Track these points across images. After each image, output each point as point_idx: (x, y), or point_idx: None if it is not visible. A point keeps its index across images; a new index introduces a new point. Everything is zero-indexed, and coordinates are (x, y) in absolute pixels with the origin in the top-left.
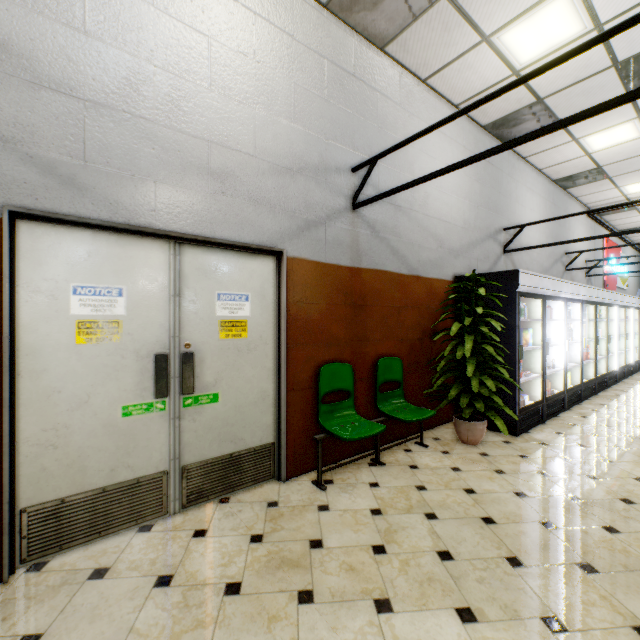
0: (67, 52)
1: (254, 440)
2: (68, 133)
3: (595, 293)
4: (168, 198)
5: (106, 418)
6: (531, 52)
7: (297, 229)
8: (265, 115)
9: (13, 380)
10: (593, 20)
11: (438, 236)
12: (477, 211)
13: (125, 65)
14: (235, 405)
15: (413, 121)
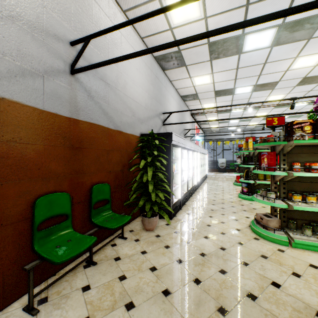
0: None
1: None
2: None
3: (196, 147)
4: None
5: None
6: (178, 19)
7: (7, 72)
8: None
9: None
10: (204, 13)
11: (132, 109)
12: (152, 100)
13: None
14: None
15: (117, 33)
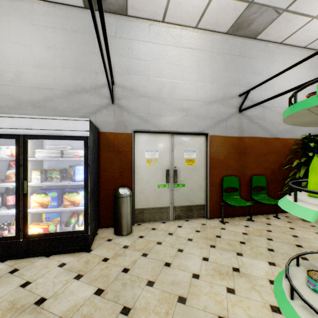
0: (145, 85)
1: (197, 202)
2: (145, 107)
3: None
4: (170, 121)
5: (153, 187)
6: None
7: (213, 124)
8: (201, 85)
9: (134, 174)
10: None
11: None
12: None
13: (158, 83)
14: (190, 188)
15: (273, 64)
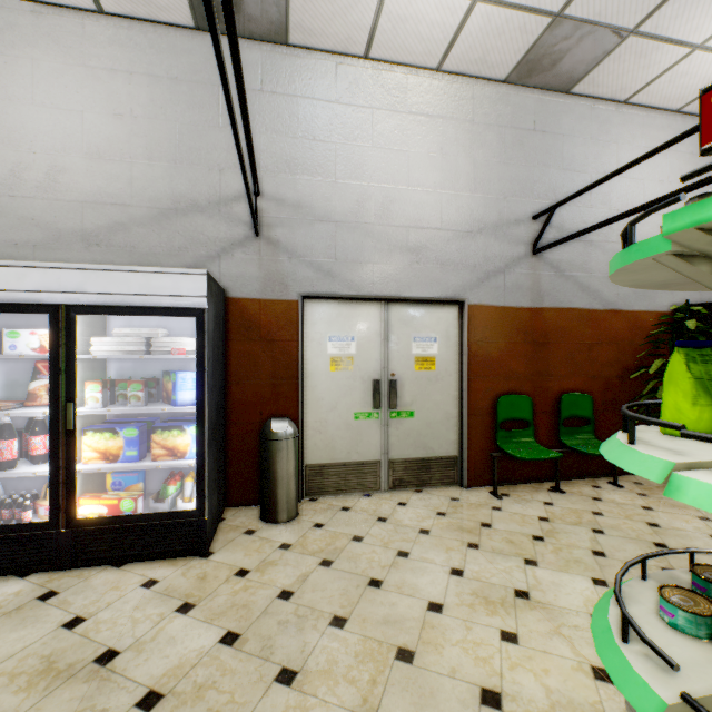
0: (327, 196)
1: (441, 451)
2: (327, 245)
3: None
4: (381, 273)
5: (345, 419)
6: None
7: (477, 281)
8: (449, 194)
9: (302, 390)
10: None
11: None
12: None
13: (356, 192)
14: (426, 421)
15: (609, 149)
